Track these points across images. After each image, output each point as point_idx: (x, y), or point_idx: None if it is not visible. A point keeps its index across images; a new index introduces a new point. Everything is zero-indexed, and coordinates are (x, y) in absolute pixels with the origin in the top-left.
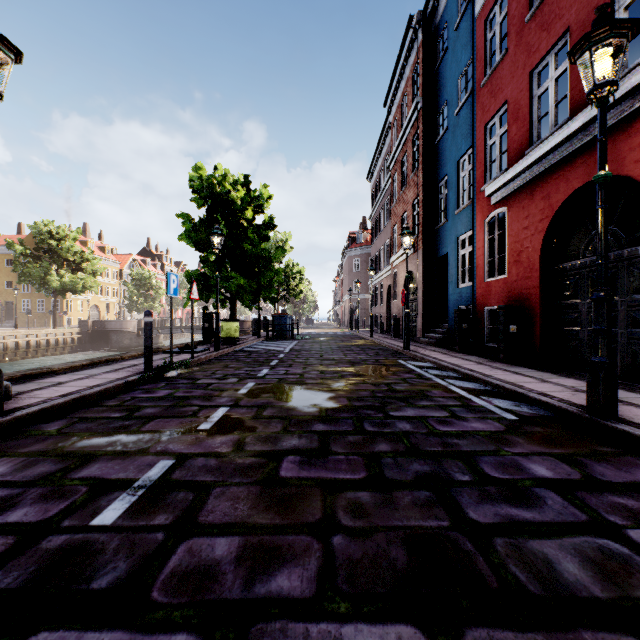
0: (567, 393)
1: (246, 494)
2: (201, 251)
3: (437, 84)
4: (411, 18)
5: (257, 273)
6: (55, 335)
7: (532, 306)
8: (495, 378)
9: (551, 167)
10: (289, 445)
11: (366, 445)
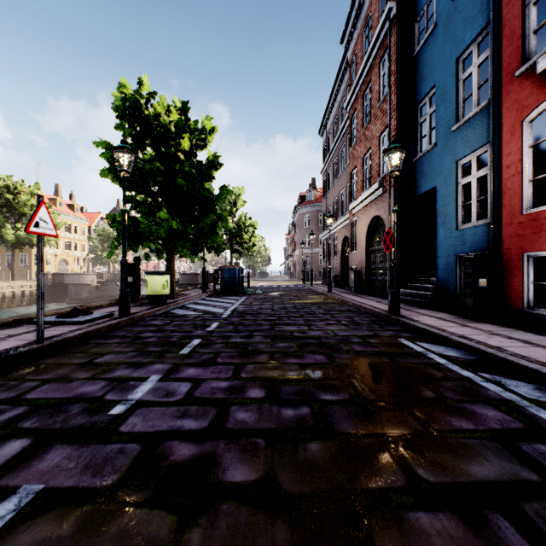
0: None
1: None
2: (127, 189)
3: None
4: None
5: (196, 217)
6: (12, 288)
7: None
8: None
9: None
10: None
11: None
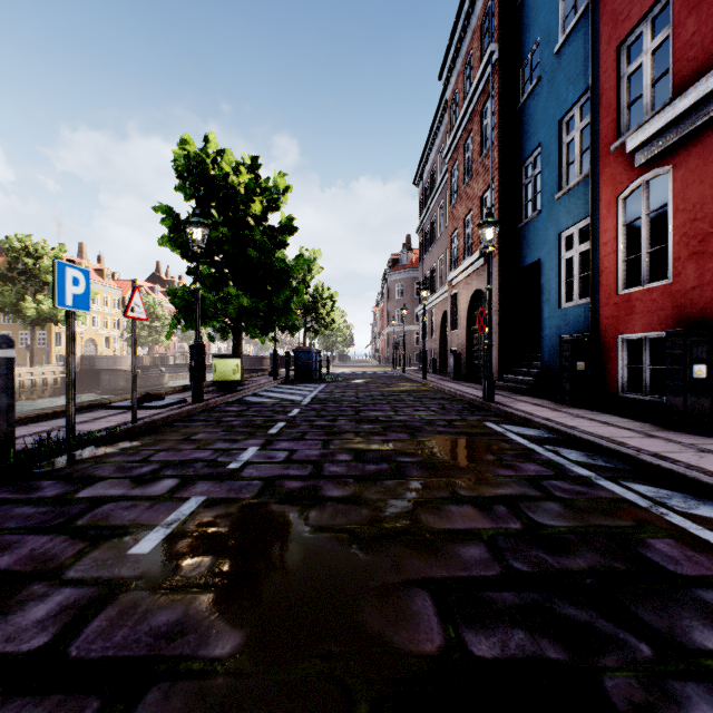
0: None
1: None
2: (190, 260)
3: (521, 23)
4: None
5: (269, 291)
6: (32, 375)
7: None
8: None
9: None
10: None
11: None
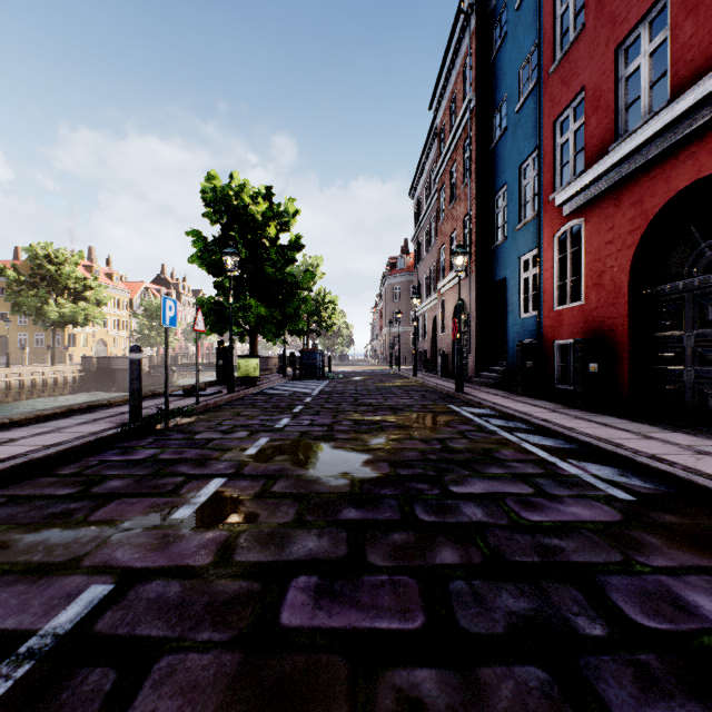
0: (688, 456)
1: (212, 675)
2: (215, 275)
3: (493, 78)
4: (462, 1)
5: (281, 301)
6: (53, 373)
7: (618, 339)
8: (581, 432)
9: (645, 164)
10: (302, 551)
11: (421, 551)
